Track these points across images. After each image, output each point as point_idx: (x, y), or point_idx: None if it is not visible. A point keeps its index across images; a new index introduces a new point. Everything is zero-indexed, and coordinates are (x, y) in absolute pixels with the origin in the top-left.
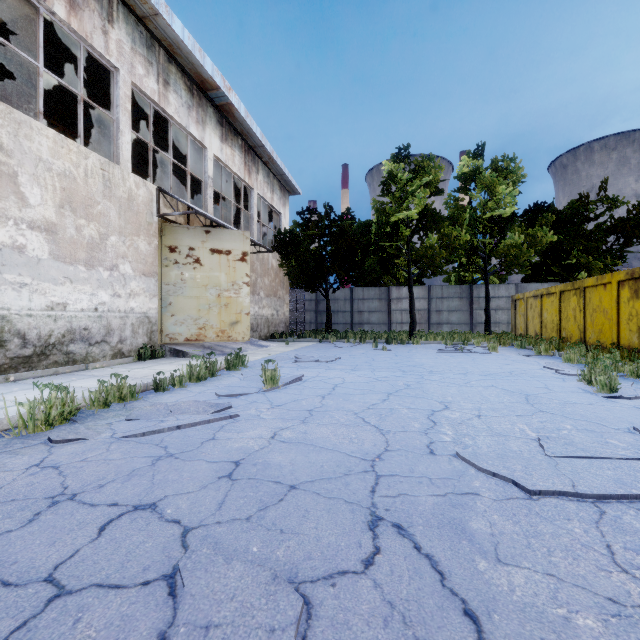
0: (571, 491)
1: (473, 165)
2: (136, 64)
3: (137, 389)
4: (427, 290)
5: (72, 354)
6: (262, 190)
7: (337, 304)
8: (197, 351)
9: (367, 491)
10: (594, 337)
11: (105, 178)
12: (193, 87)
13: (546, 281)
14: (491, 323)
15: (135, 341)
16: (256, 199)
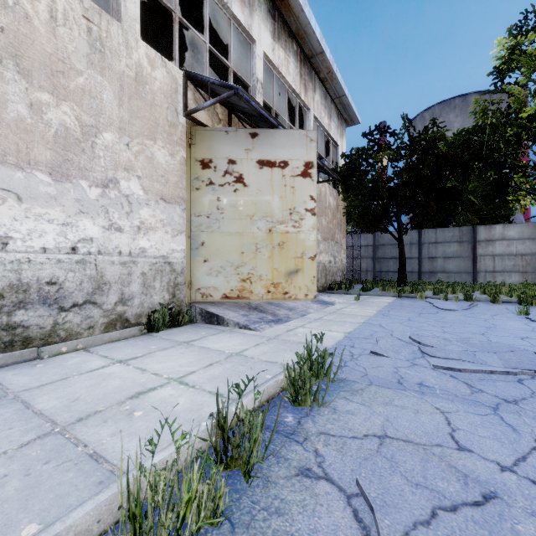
0: None
1: None
2: None
3: None
4: None
5: (21, 328)
6: (319, 113)
7: None
8: (238, 315)
9: None
10: None
11: (92, 35)
12: None
13: None
14: None
15: (148, 300)
16: (312, 122)
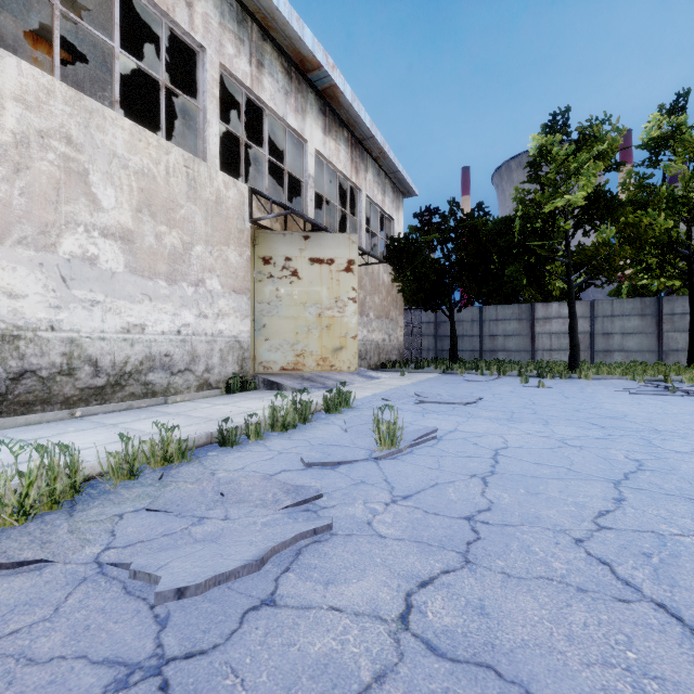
0: None
1: (669, 125)
2: (225, 42)
3: (197, 441)
4: (589, 306)
5: (151, 385)
6: (371, 191)
7: (462, 327)
8: (294, 383)
9: None
10: None
11: (189, 177)
12: (291, 69)
13: None
14: None
15: (224, 370)
16: (364, 202)
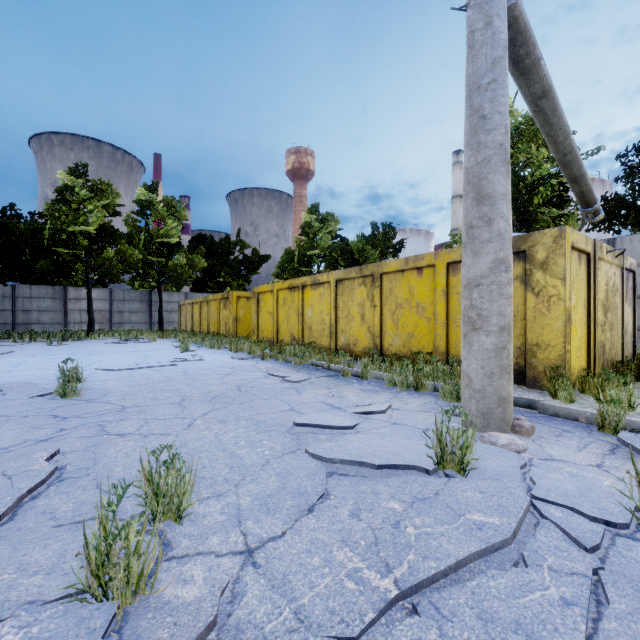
0: (129, 368)
1: (149, 196)
2: None
3: None
4: (109, 292)
5: None
6: None
7: None
8: None
9: (55, 377)
10: (213, 330)
11: None
12: None
13: (207, 292)
14: (167, 322)
15: None
16: None
